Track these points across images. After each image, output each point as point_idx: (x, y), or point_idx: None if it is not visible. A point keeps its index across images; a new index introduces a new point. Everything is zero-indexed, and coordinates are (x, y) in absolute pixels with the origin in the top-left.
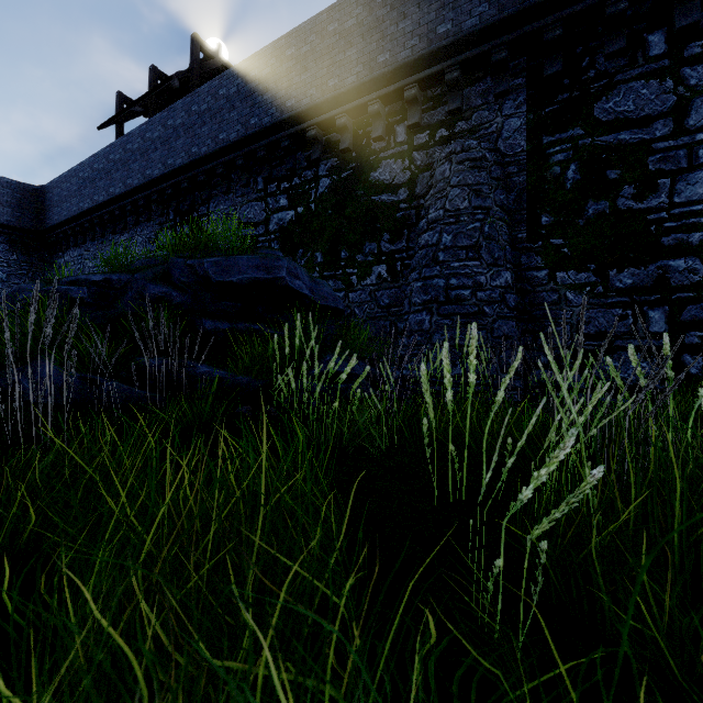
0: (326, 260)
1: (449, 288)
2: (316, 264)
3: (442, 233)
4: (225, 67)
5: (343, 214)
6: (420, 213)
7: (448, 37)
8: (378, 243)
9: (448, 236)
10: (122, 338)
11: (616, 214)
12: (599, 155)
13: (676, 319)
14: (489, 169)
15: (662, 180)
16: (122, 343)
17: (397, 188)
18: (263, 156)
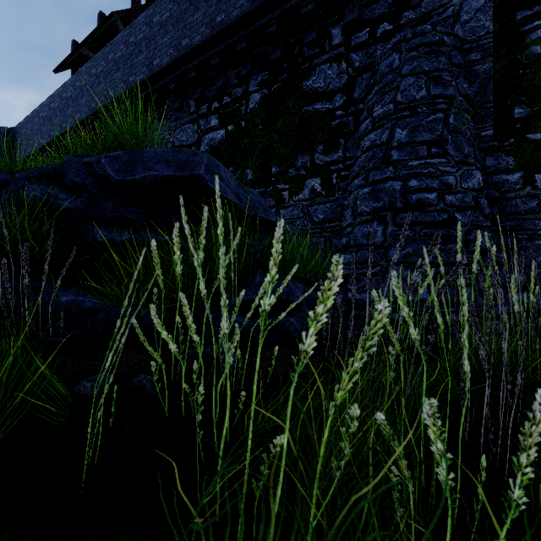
0: (257, 177)
1: (408, 191)
2: (247, 181)
3: (393, 129)
4: None
5: (273, 128)
6: (358, 119)
7: None
8: (311, 155)
9: (403, 131)
10: None
11: None
12: None
13: None
14: (448, 55)
15: None
16: None
17: (332, 94)
18: (194, 77)
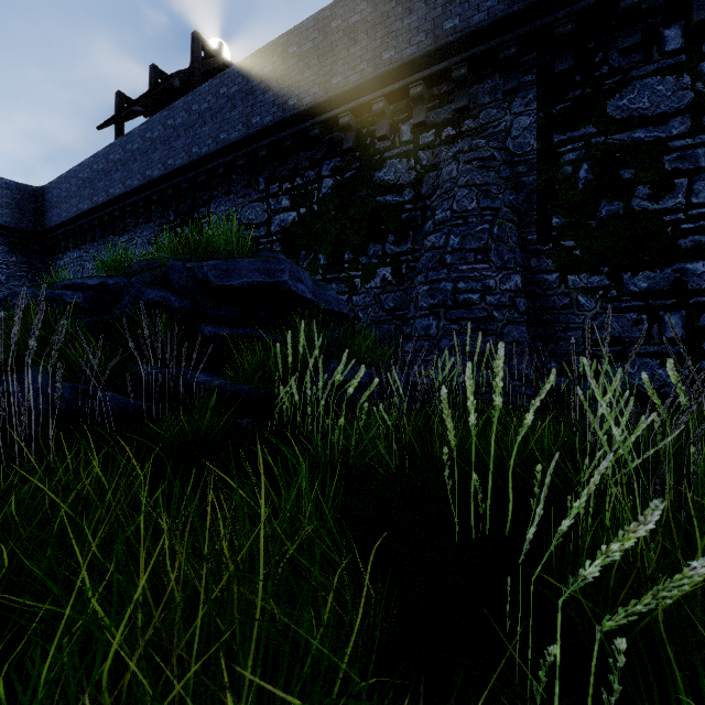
0: (329, 263)
1: (457, 292)
2: (319, 266)
3: (449, 235)
4: (226, 66)
5: (346, 215)
6: (425, 214)
7: (455, 33)
8: (382, 245)
9: (456, 238)
10: (118, 345)
11: (631, 215)
12: (612, 154)
13: (693, 324)
14: (498, 169)
15: (679, 180)
16: (118, 350)
17: (402, 188)
18: (264, 156)
